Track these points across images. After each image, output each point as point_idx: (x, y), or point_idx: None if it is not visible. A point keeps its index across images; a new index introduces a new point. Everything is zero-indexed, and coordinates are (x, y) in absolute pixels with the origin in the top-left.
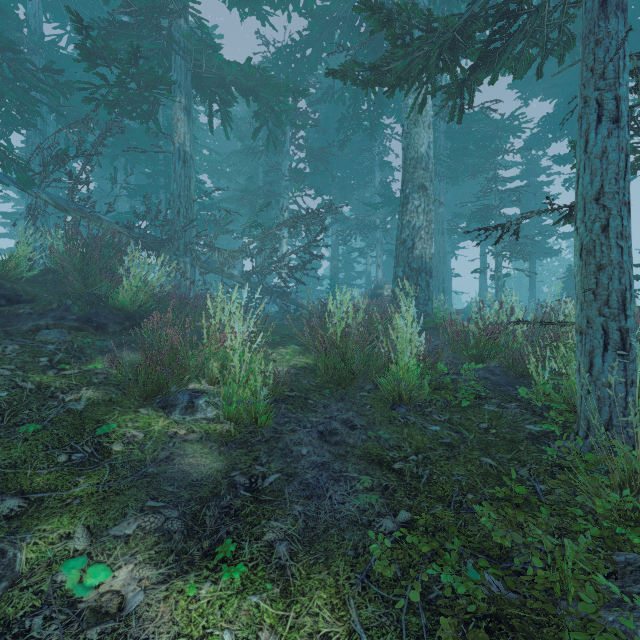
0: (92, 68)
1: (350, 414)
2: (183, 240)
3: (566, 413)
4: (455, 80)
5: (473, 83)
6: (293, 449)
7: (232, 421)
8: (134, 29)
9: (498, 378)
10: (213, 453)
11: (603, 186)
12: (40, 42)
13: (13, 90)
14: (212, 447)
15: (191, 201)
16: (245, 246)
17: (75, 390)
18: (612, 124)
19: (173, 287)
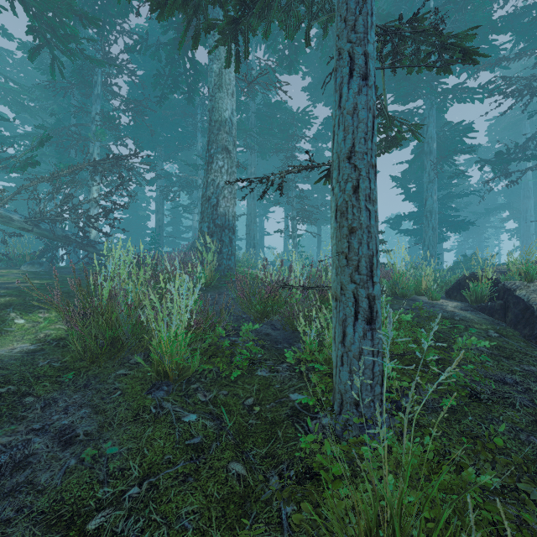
0: None
1: (80, 415)
2: None
3: (326, 377)
4: (226, 16)
5: (247, 29)
6: None
7: None
8: None
9: (278, 334)
10: None
11: (354, 145)
12: None
13: None
14: None
15: None
16: (26, 187)
17: None
18: (362, 81)
19: None
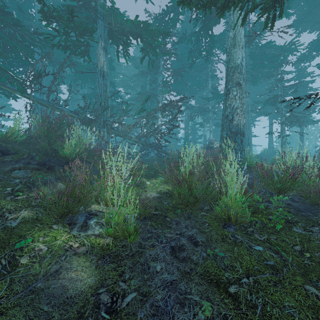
0: (49, 24)
1: (194, 231)
2: (102, 119)
3: None
4: None
5: None
6: (150, 265)
7: (111, 237)
8: (79, 9)
9: (298, 205)
10: (91, 267)
11: None
12: (39, 25)
13: (21, 46)
14: (92, 260)
15: (107, 98)
16: (137, 122)
17: (18, 211)
18: None
19: (97, 144)
